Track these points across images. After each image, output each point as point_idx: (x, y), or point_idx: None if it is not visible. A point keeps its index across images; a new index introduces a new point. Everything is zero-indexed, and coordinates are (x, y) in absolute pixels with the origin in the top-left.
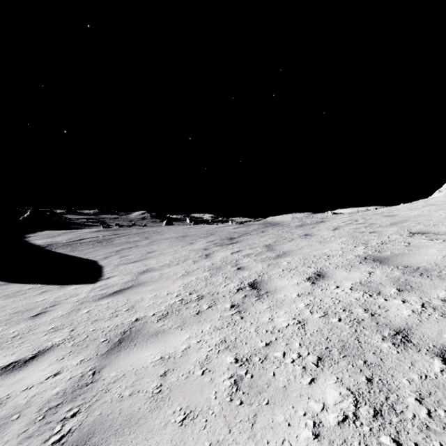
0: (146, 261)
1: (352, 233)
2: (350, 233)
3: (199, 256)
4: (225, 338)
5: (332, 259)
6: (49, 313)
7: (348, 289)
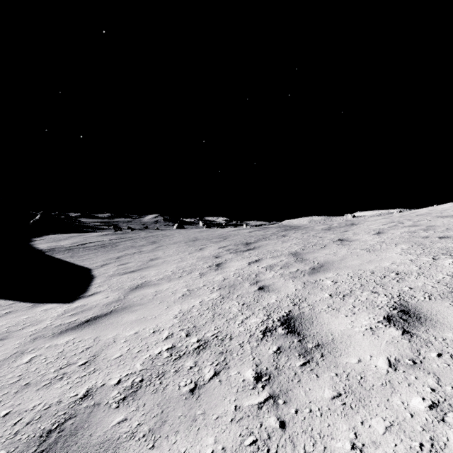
0: (145, 271)
1: (410, 239)
2: (407, 239)
3: (208, 267)
4: None
5: (408, 280)
6: None
7: None
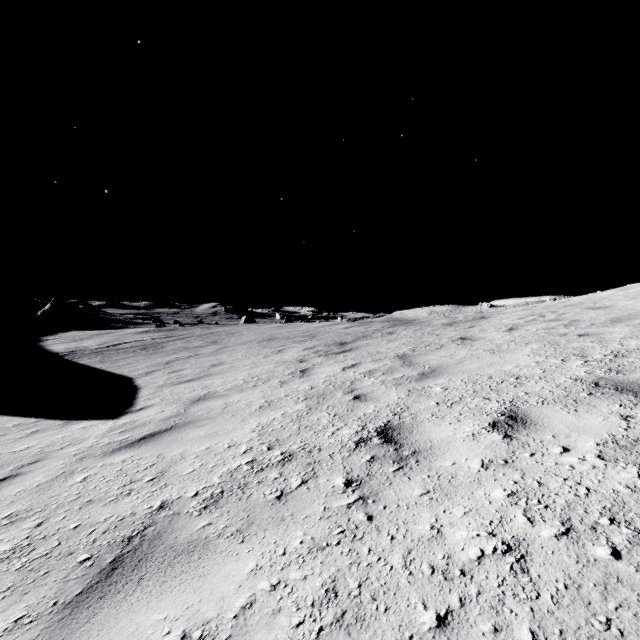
0: (207, 380)
1: (545, 337)
2: (541, 337)
3: (291, 373)
4: (335, 581)
5: (527, 384)
6: (20, 478)
7: (595, 457)
